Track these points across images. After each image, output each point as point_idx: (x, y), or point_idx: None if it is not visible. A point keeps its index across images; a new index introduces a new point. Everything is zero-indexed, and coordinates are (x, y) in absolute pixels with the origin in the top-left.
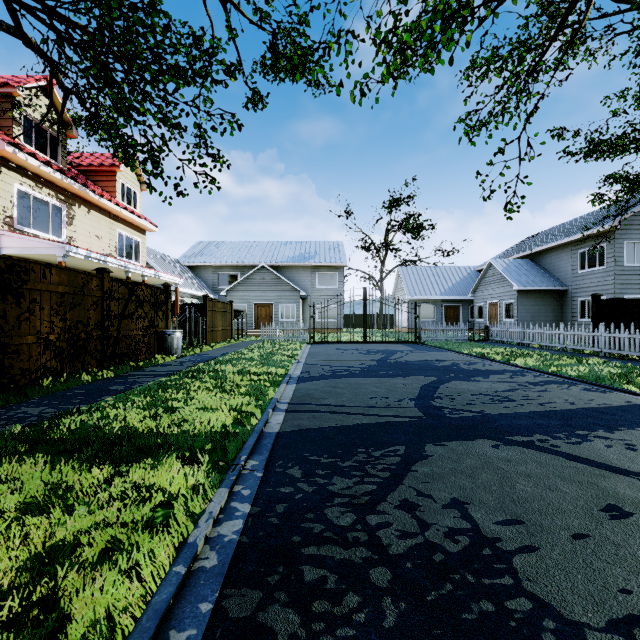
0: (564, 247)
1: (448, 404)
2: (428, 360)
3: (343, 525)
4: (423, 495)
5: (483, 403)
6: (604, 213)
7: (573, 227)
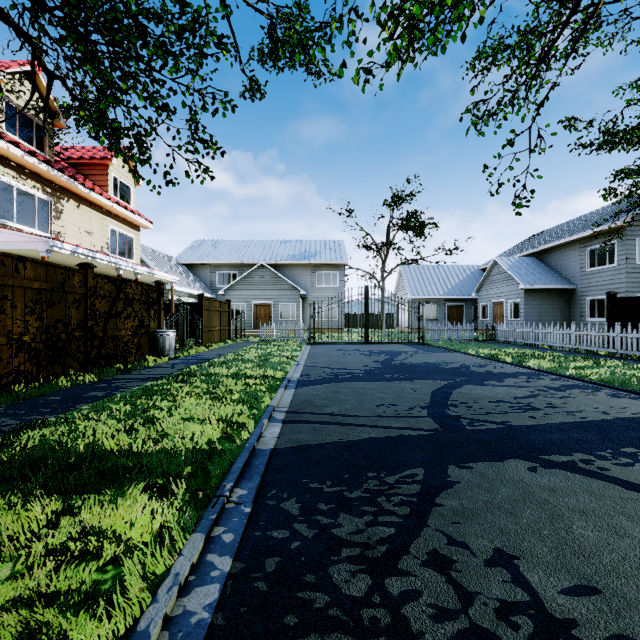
0: (572, 245)
1: (465, 413)
2: (435, 362)
3: (355, 595)
4: (456, 544)
5: (504, 412)
6: (613, 209)
7: (581, 224)
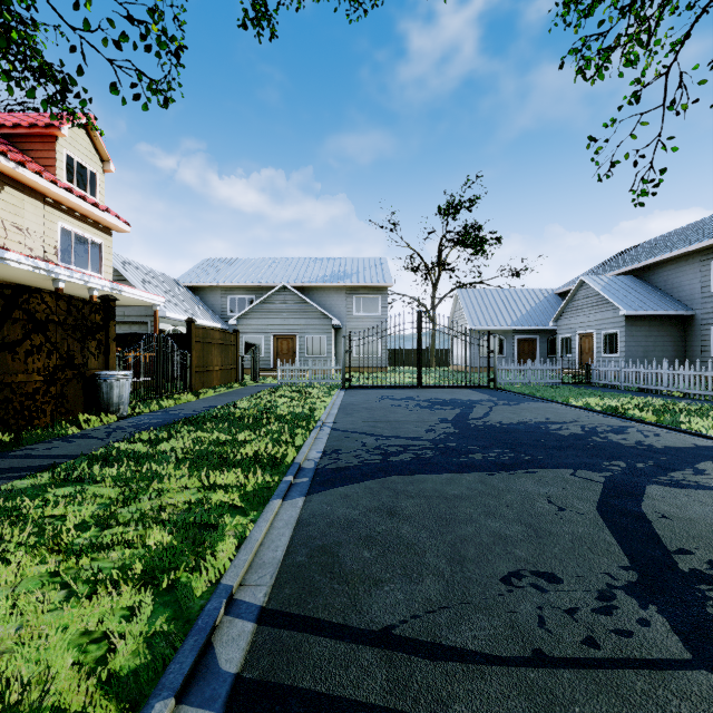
0: (689, 257)
1: None
2: (536, 421)
3: None
4: None
5: None
6: None
7: (696, 232)
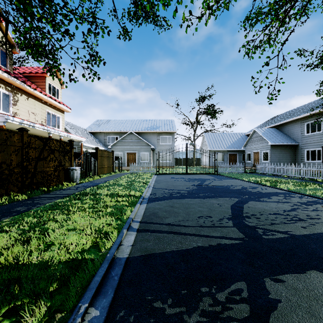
0: (296, 121)
1: (258, 224)
2: (226, 185)
3: None
4: None
5: (283, 223)
6: (318, 102)
7: (300, 110)
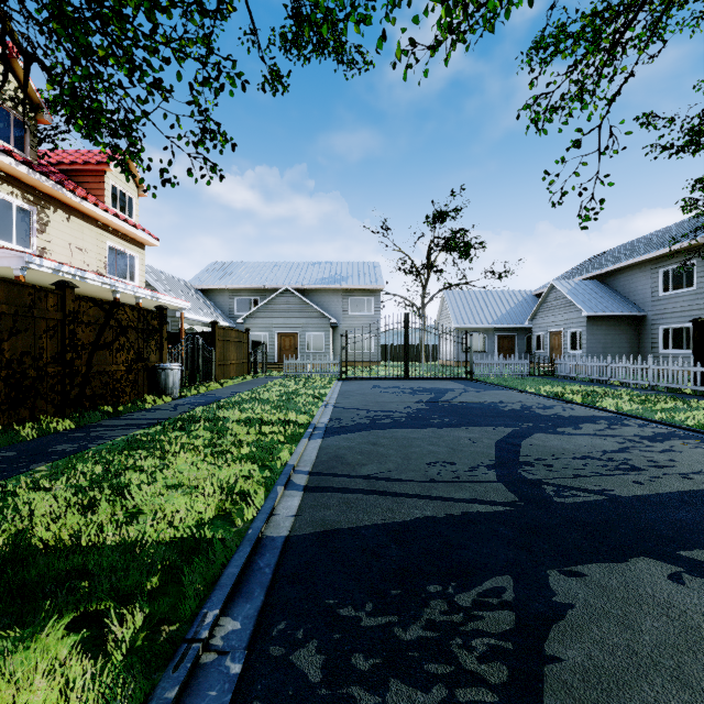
0: (642, 265)
1: (547, 476)
2: (490, 402)
3: None
4: None
5: (598, 474)
6: (689, 225)
7: (651, 242)
